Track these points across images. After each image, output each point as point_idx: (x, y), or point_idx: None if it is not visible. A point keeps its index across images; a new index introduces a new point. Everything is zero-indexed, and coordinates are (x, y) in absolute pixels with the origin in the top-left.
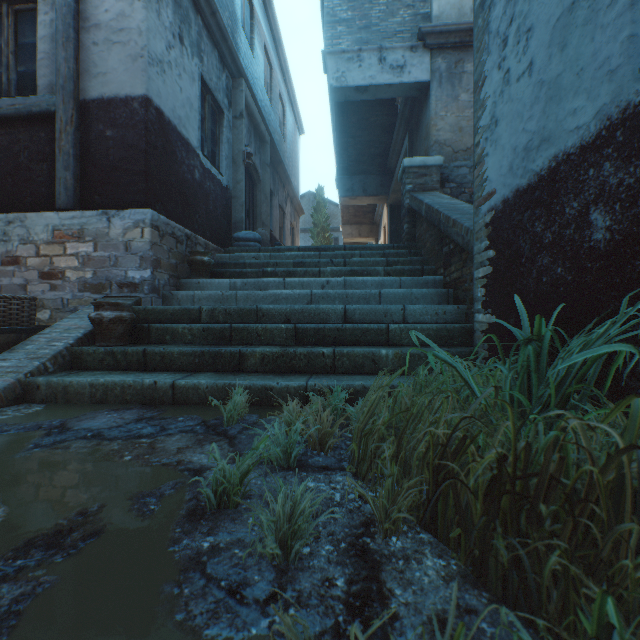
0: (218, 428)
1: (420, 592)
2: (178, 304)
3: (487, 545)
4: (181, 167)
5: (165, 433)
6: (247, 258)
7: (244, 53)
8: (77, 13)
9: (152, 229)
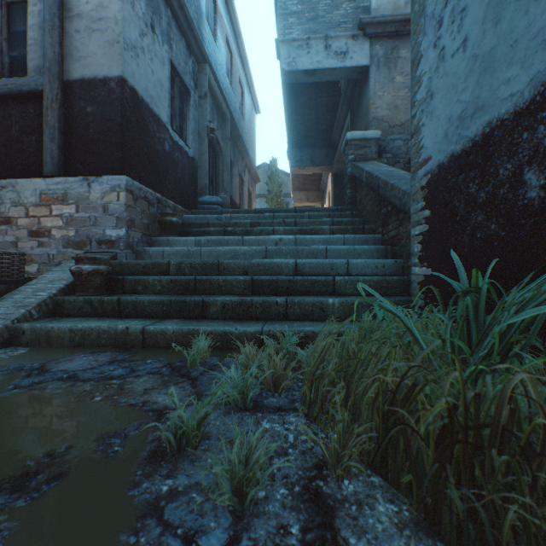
0: (182, 370)
1: (374, 541)
2: (150, 259)
3: (440, 494)
4: (153, 139)
5: (134, 374)
6: (210, 219)
7: (208, 42)
8: (61, 4)
9: (127, 193)
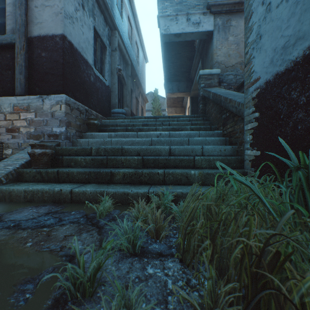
0: (93, 220)
1: None
2: (80, 146)
3: None
4: (83, 74)
5: (60, 223)
6: (118, 122)
7: (117, 18)
8: None
9: (66, 105)
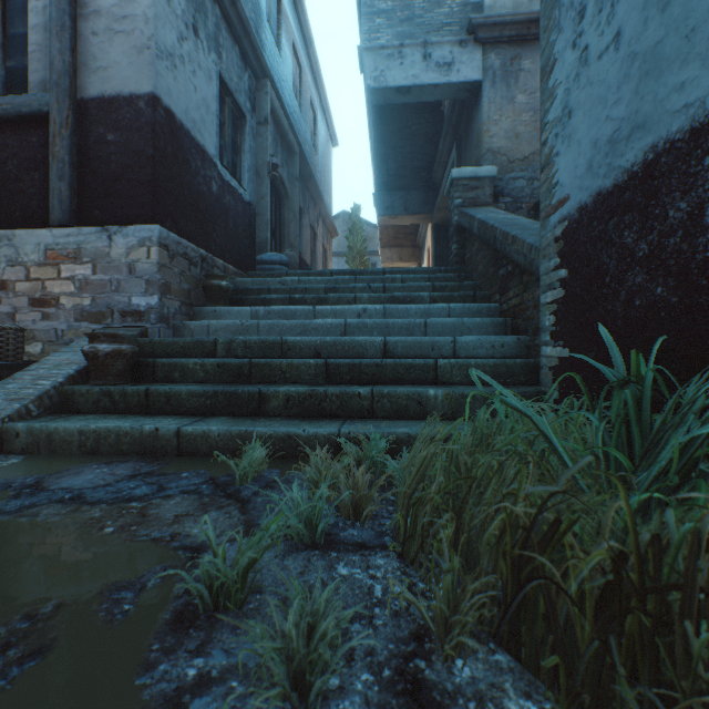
0: (229, 488)
1: None
2: (191, 336)
3: (605, 691)
4: (195, 178)
5: (162, 494)
6: (272, 283)
7: (270, 51)
8: None
9: (160, 248)
